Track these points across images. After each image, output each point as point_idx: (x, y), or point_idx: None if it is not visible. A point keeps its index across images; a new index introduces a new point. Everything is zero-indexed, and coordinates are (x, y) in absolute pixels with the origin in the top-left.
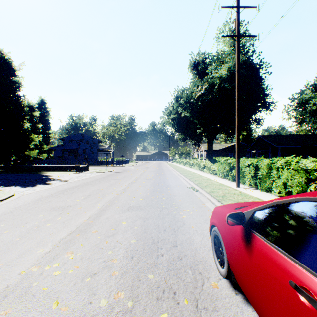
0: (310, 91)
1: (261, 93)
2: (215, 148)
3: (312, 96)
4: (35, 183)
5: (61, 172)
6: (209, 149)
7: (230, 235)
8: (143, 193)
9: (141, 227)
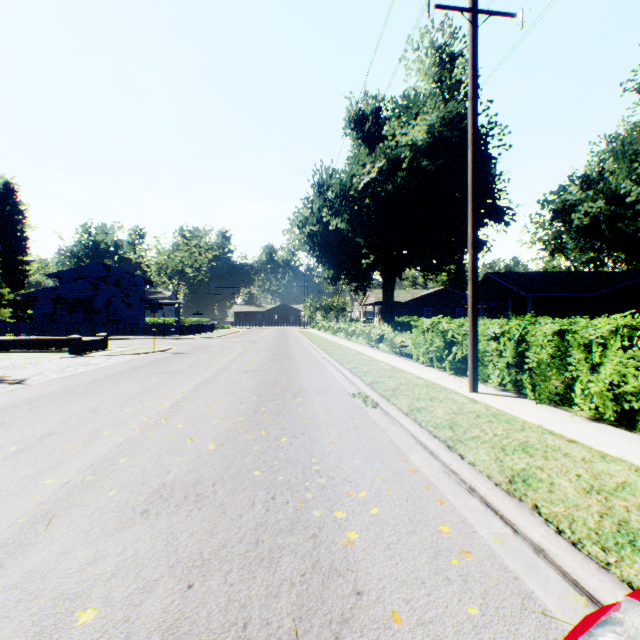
0: (579, 188)
1: (490, 187)
2: (396, 300)
3: (582, 199)
4: None
5: (32, 354)
6: (386, 300)
7: None
8: (226, 422)
9: None
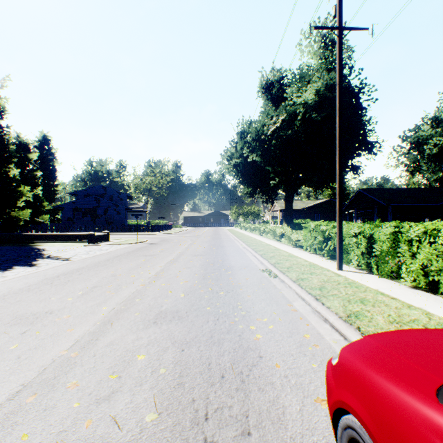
0: (430, 127)
1: (362, 128)
2: (295, 208)
3: (432, 134)
4: (12, 264)
5: (66, 244)
6: (287, 208)
7: None
8: (188, 283)
9: (174, 368)
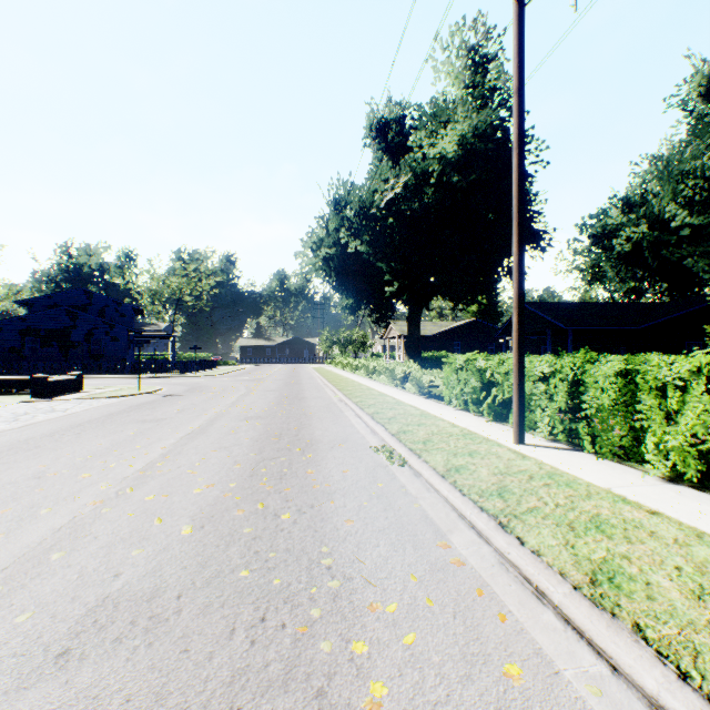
0: (620, 212)
1: (526, 208)
2: (423, 333)
3: (624, 223)
4: None
5: None
6: (412, 333)
7: None
8: (212, 490)
9: None
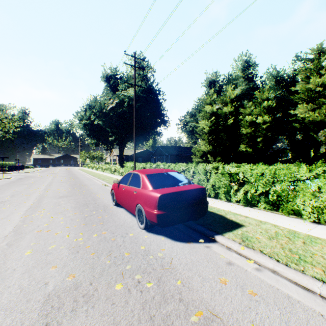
0: (189, 117)
1: (160, 113)
2: (126, 154)
3: (190, 121)
4: None
5: None
6: (121, 155)
7: (116, 188)
8: (66, 190)
9: (75, 201)
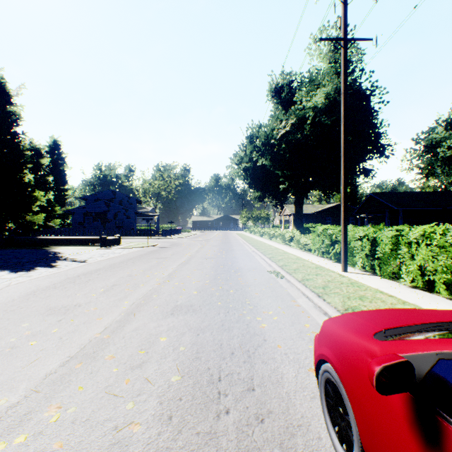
0: (444, 129)
1: (373, 131)
2: (305, 212)
3: (446, 137)
4: (34, 265)
5: (79, 247)
6: (297, 213)
7: (370, 399)
8: (199, 282)
9: (191, 347)
